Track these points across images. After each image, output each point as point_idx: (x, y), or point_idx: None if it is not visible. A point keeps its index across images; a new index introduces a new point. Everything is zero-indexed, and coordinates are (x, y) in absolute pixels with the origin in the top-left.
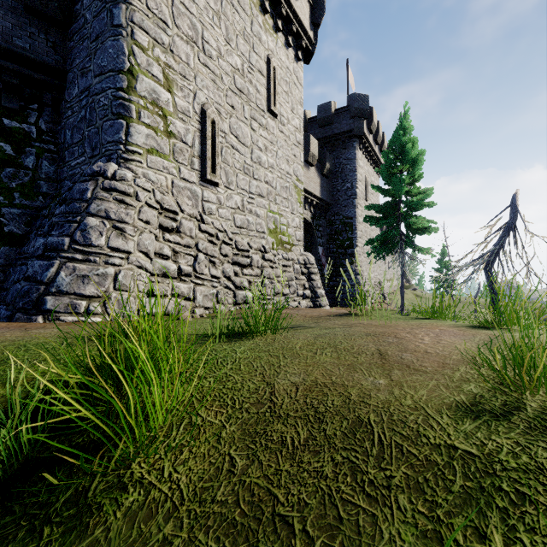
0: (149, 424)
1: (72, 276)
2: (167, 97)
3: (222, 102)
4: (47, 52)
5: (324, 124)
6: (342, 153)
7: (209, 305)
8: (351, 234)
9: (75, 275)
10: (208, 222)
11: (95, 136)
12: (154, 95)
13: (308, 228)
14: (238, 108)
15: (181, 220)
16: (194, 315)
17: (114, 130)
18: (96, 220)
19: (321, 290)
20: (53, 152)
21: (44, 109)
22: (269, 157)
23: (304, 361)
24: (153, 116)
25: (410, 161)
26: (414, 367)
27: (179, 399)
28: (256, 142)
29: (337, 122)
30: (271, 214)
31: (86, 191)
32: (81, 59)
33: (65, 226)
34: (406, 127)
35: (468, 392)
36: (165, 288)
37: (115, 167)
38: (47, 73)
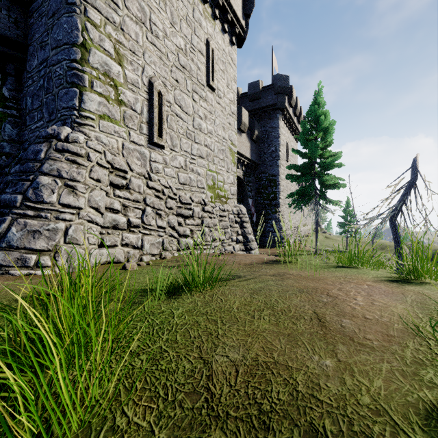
0: (62, 433)
1: (22, 231)
2: (117, 69)
3: (168, 76)
4: (9, 27)
5: (253, 99)
6: (268, 122)
7: (156, 252)
8: (275, 189)
9: (26, 230)
10: (155, 180)
11: (52, 102)
12: (106, 67)
13: (240, 184)
14: (182, 82)
15: (130, 178)
16: (141, 263)
17: (68, 97)
18: (48, 178)
19: (252, 235)
20: (16, 117)
21: (7, 78)
22: (208, 125)
23: (243, 329)
24: (105, 86)
25: (323, 130)
26: (358, 341)
27: (105, 388)
28: (197, 111)
29: (263, 97)
30: (210, 172)
31: (40, 152)
32: (40, 34)
33: (18, 184)
34: (320, 102)
35: (430, 384)
36: (115, 239)
37: (69, 131)
38: (9, 46)
